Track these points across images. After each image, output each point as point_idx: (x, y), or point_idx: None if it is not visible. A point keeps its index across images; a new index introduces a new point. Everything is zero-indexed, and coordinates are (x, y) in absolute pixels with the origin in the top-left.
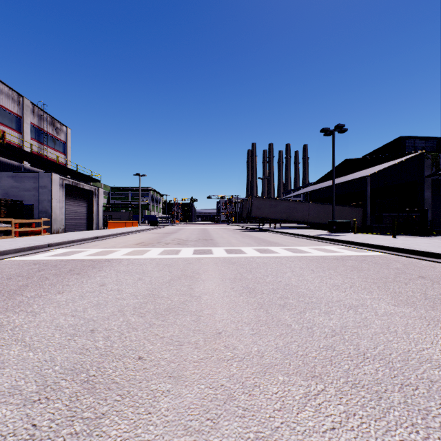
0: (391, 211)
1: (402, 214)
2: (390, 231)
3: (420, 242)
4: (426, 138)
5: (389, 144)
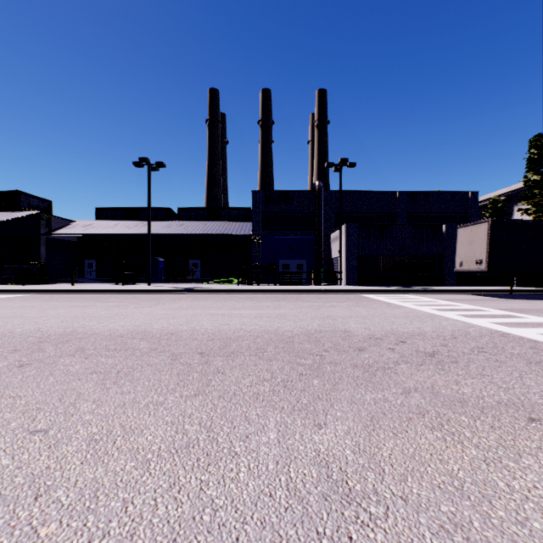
0: (6, 262)
1: (22, 266)
2: (12, 282)
3: (49, 287)
4: (40, 198)
5: (4, 193)
